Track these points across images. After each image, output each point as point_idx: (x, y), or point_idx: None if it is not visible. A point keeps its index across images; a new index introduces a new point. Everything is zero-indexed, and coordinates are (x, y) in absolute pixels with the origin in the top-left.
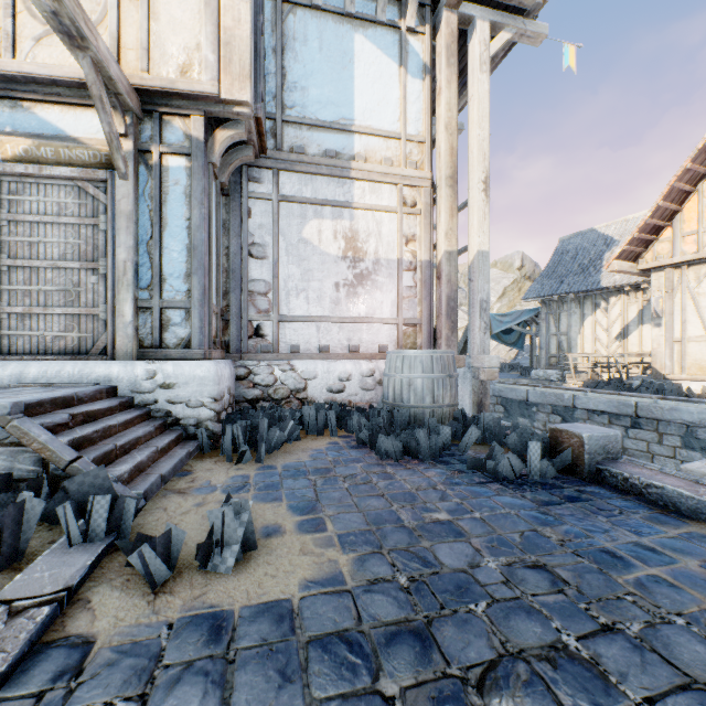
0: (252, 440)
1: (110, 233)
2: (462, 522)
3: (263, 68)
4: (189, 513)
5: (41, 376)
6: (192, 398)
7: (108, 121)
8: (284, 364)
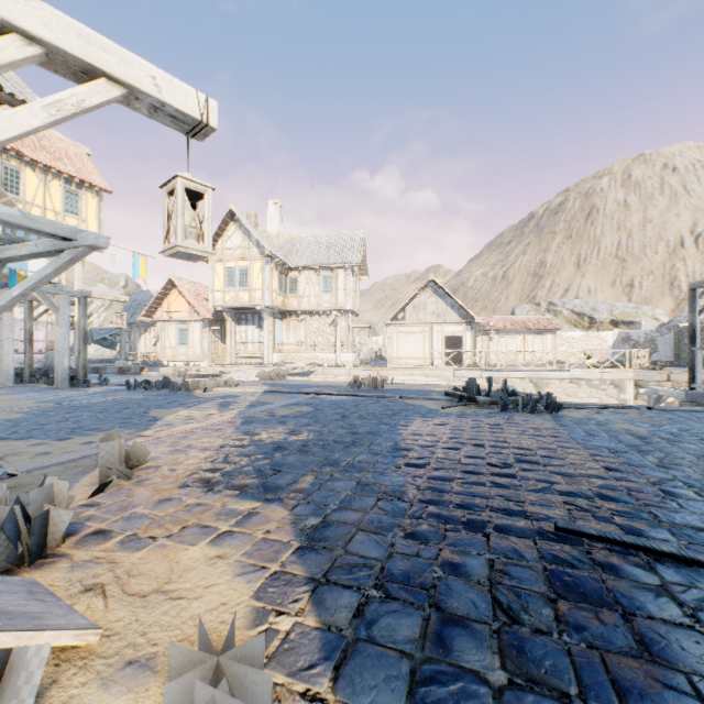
0: None
1: None
2: None
3: None
4: None
5: None
6: None
7: None
8: None
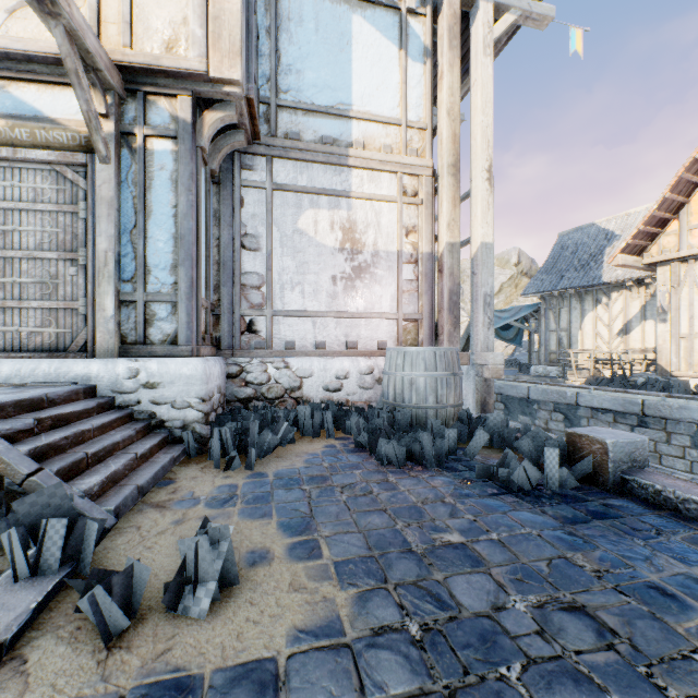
0: (242, 444)
1: (91, 221)
2: (478, 545)
3: (255, 49)
4: (165, 533)
5: (14, 375)
6: (178, 399)
7: (85, 99)
8: (278, 361)
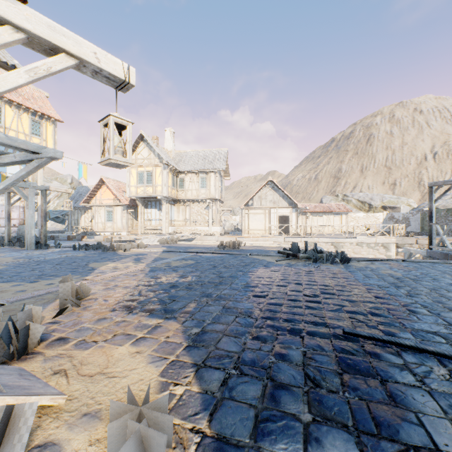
0: None
1: None
2: None
3: None
4: None
5: None
6: None
7: None
8: None
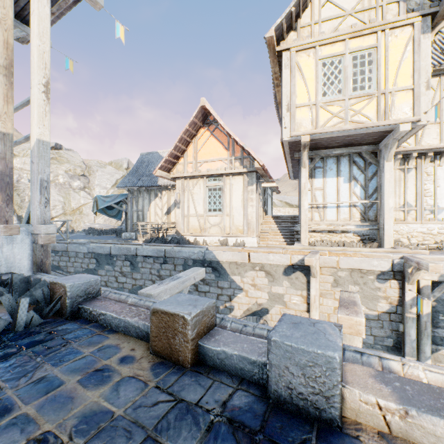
0: None
1: None
2: None
3: None
4: None
5: None
6: None
7: None
8: None
